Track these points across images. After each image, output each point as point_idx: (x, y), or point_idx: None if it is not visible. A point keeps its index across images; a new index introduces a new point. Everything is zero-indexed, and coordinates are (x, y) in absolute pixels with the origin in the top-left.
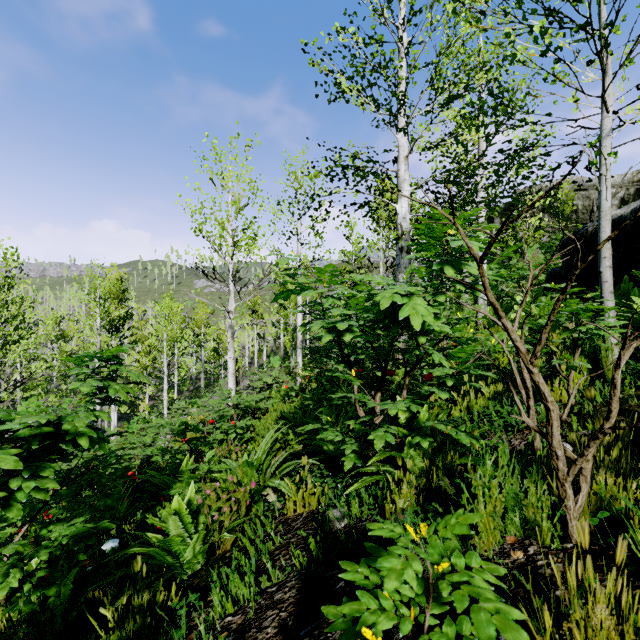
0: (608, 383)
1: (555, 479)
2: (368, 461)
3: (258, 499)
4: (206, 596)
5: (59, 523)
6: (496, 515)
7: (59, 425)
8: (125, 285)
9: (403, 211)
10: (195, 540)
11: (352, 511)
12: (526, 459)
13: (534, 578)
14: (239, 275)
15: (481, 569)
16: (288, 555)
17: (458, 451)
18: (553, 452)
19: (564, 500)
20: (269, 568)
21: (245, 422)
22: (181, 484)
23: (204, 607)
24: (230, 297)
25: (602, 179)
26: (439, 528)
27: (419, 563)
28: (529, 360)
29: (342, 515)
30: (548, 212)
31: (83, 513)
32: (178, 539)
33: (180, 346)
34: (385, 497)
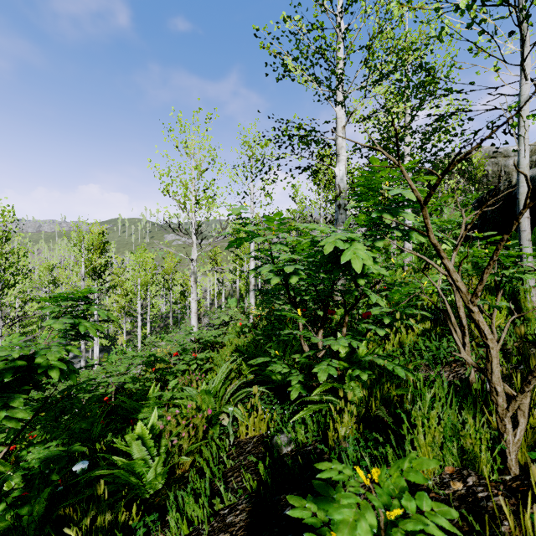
0: (527, 321)
1: (494, 414)
2: (311, 390)
3: (215, 422)
4: (165, 515)
5: (38, 445)
6: (435, 446)
7: (32, 359)
8: (106, 238)
9: (341, 173)
10: (156, 462)
11: (298, 436)
12: (455, 390)
13: (476, 511)
14: (201, 229)
15: (433, 513)
16: (240, 477)
17: (394, 383)
18: (492, 388)
19: (503, 434)
20: (222, 491)
21: (204, 354)
22: (148, 409)
23: (162, 527)
24: (193, 247)
25: (521, 139)
26: (391, 473)
27: (372, 513)
28: (469, 299)
29: (289, 440)
30: (463, 176)
31: (61, 435)
32: (141, 462)
33: (152, 289)
34: (327, 423)
